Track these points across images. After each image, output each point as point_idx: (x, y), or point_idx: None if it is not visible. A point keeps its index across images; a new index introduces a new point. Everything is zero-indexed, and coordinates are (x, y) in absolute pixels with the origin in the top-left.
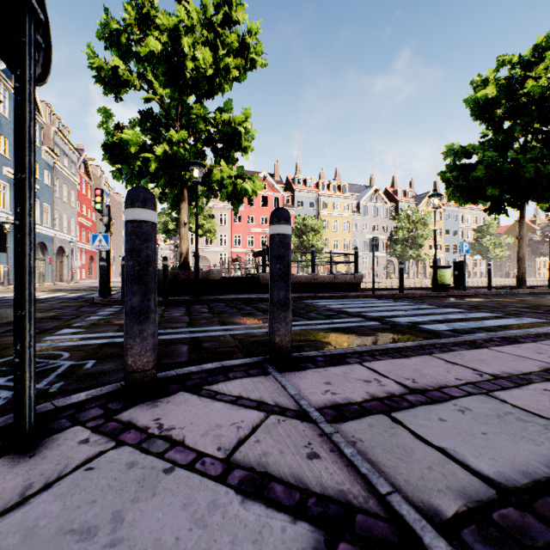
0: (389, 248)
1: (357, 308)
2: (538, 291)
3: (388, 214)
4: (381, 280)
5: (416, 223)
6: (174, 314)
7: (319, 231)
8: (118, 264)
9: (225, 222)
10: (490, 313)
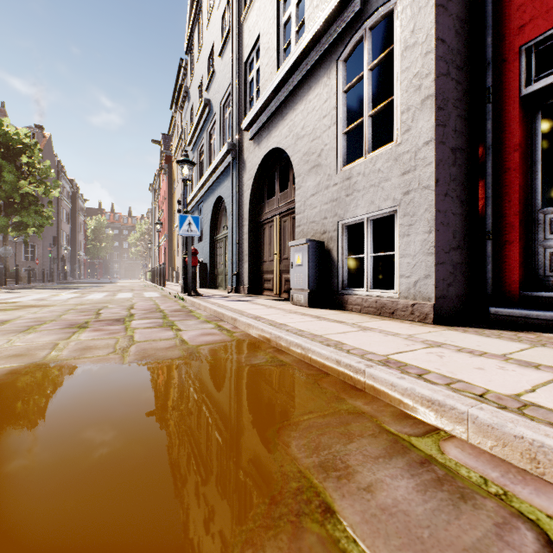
0: None
1: None
2: None
3: None
4: None
5: None
6: None
7: None
8: None
9: None
10: None
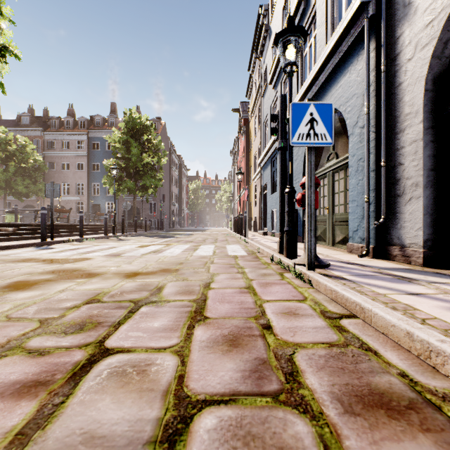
0: None
1: None
2: None
3: None
4: None
5: None
6: None
7: None
8: None
9: None
10: None
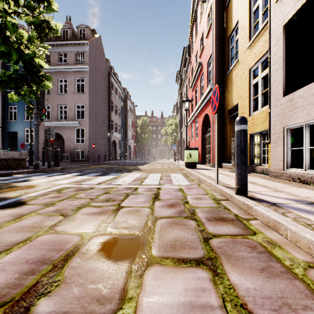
0: None
1: None
2: None
3: None
4: None
5: None
6: (63, 165)
7: None
8: None
9: None
10: None
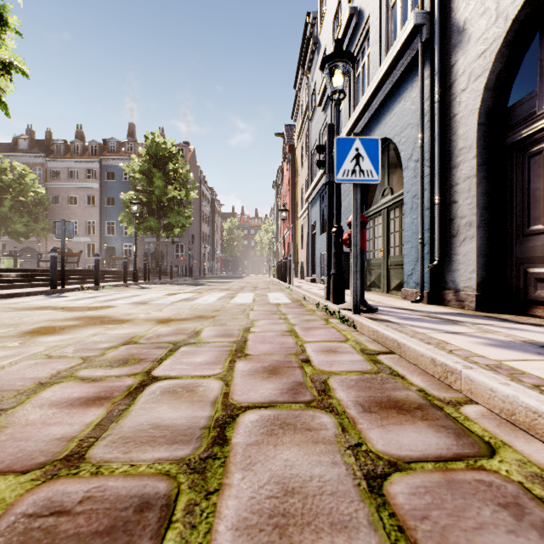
0: None
1: None
2: None
3: None
4: None
5: None
6: None
7: None
8: None
9: None
10: None
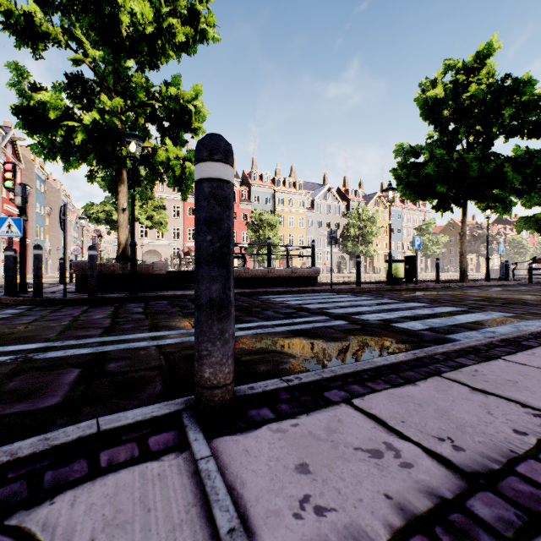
0: (342, 244)
1: (318, 303)
2: (478, 284)
3: (340, 212)
4: (334, 275)
5: (366, 221)
6: (93, 317)
7: (275, 226)
8: (56, 258)
9: (179, 214)
10: (454, 307)
